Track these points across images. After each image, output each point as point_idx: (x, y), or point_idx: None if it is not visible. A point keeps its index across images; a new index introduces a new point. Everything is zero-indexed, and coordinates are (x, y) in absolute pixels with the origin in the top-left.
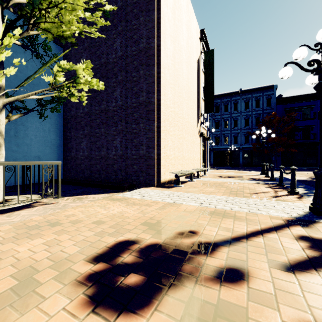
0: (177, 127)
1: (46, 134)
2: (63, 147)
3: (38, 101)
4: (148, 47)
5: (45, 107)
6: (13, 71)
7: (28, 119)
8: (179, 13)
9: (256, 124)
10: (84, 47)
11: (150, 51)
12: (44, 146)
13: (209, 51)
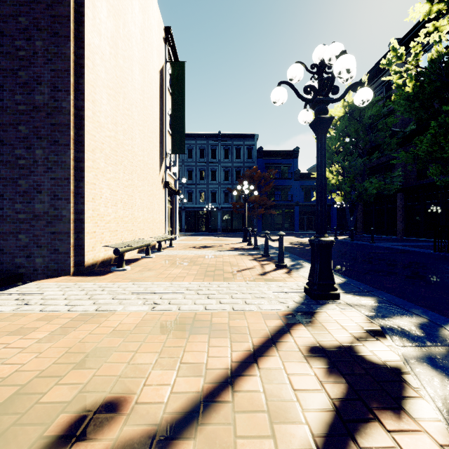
0: (122, 166)
1: None
2: None
3: None
4: None
5: None
6: None
7: None
8: None
9: (237, 179)
10: None
11: (60, 8)
12: None
13: (178, 63)
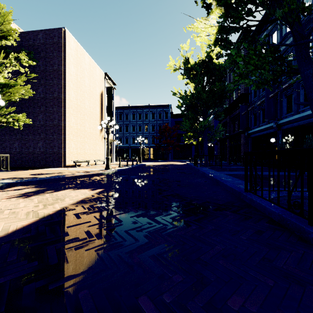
0: (79, 136)
1: None
2: None
3: None
4: (58, 97)
5: None
6: None
7: None
8: (82, 73)
9: (159, 130)
10: None
11: (60, 99)
12: None
13: (110, 87)
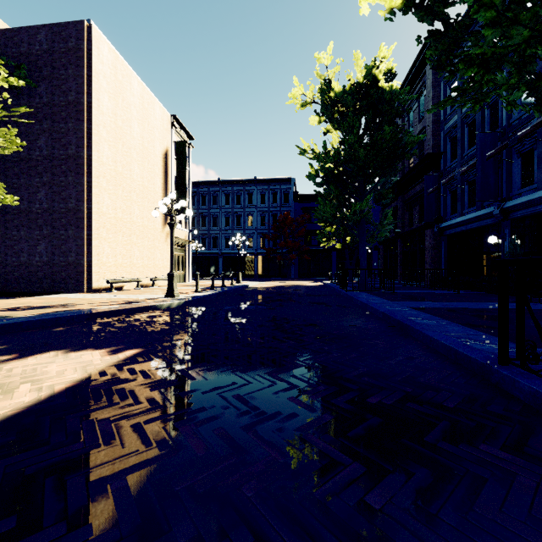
0: (121, 233)
1: None
2: None
3: None
4: (77, 155)
5: None
6: None
7: None
8: (126, 112)
9: (273, 224)
10: None
11: (80, 160)
12: None
13: (181, 142)
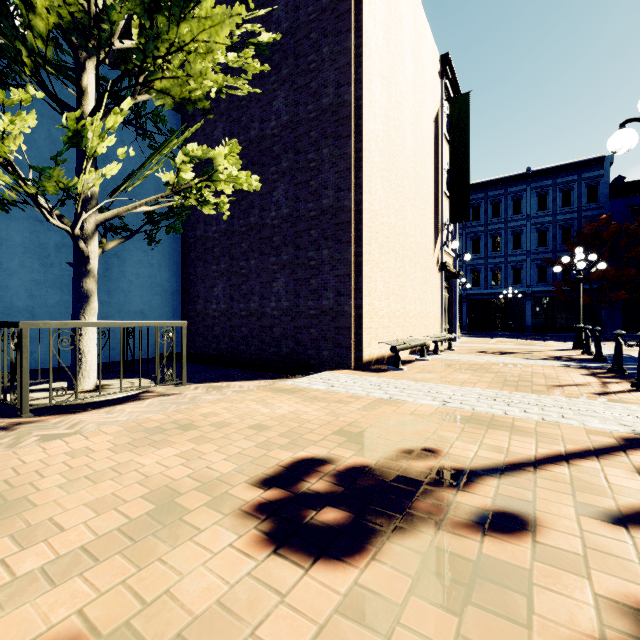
0: (394, 253)
1: (154, 272)
2: (182, 295)
3: (147, 216)
4: (337, 102)
5: (157, 225)
6: (115, 169)
7: (125, 246)
8: (399, 30)
9: (563, 242)
10: (220, 111)
11: (342, 110)
12: (150, 294)
13: (459, 97)
